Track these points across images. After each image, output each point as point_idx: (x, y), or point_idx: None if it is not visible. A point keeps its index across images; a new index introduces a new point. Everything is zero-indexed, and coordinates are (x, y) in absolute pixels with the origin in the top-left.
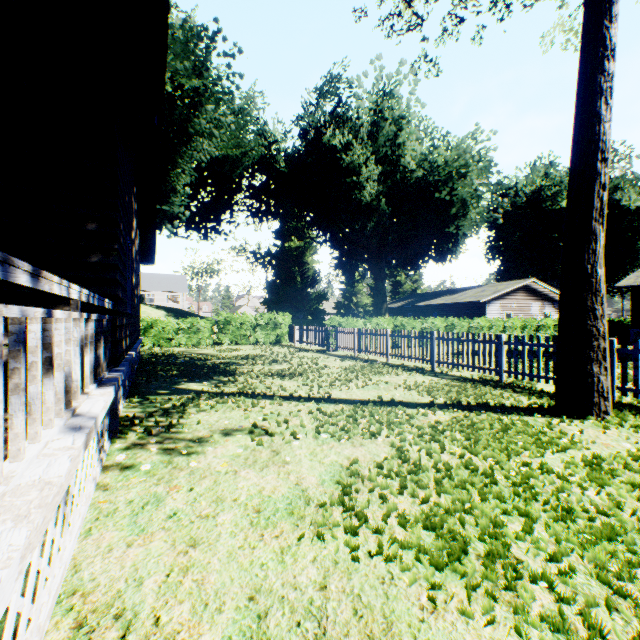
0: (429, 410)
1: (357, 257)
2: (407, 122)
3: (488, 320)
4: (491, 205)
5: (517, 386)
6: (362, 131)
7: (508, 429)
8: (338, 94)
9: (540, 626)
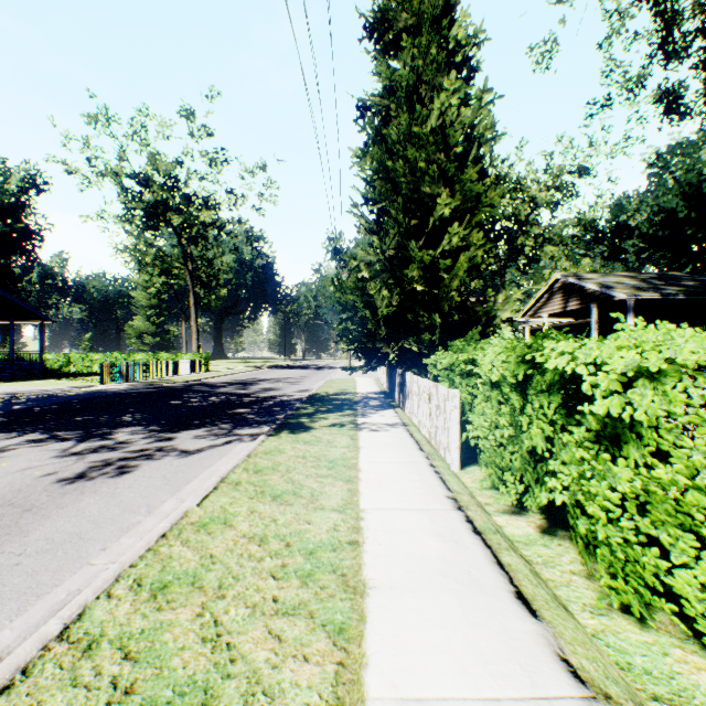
0: None
1: None
2: None
3: None
4: None
5: None
6: None
7: None
8: None
9: None
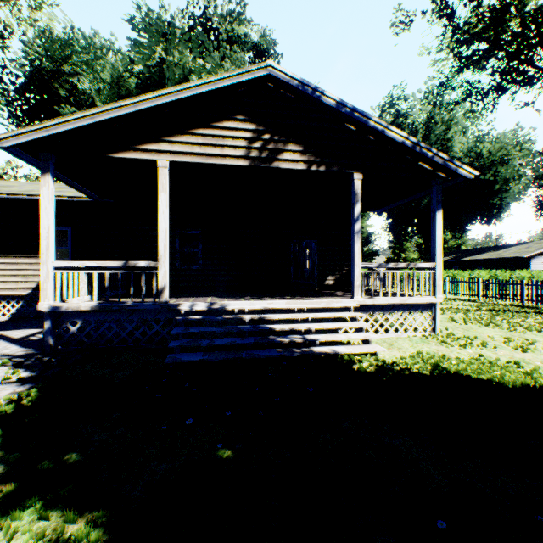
0: (477, 311)
1: (408, 223)
2: (455, 123)
3: (528, 272)
4: (536, 174)
5: (531, 307)
6: (418, 137)
7: (514, 315)
8: (397, 108)
9: (503, 329)
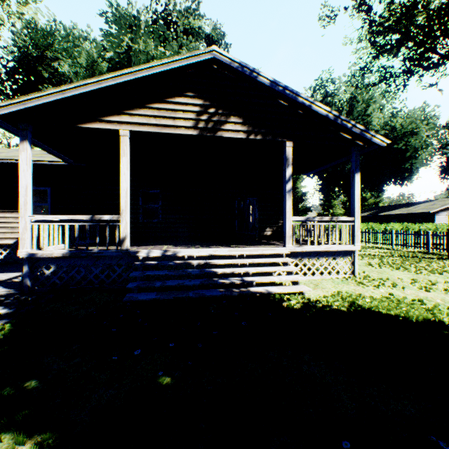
0: (390, 257)
1: (335, 184)
2: (373, 101)
3: (434, 225)
4: (440, 144)
5: (435, 254)
6: (343, 113)
7: (421, 261)
8: (325, 89)
9: (411, 272)
